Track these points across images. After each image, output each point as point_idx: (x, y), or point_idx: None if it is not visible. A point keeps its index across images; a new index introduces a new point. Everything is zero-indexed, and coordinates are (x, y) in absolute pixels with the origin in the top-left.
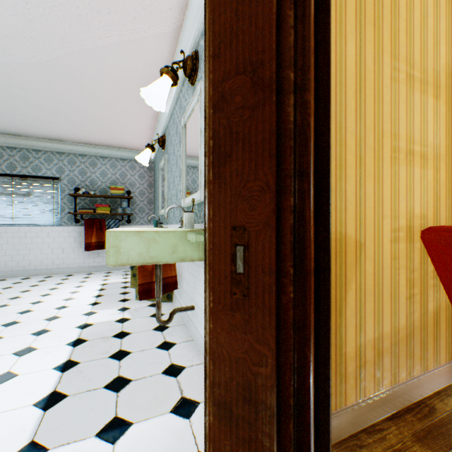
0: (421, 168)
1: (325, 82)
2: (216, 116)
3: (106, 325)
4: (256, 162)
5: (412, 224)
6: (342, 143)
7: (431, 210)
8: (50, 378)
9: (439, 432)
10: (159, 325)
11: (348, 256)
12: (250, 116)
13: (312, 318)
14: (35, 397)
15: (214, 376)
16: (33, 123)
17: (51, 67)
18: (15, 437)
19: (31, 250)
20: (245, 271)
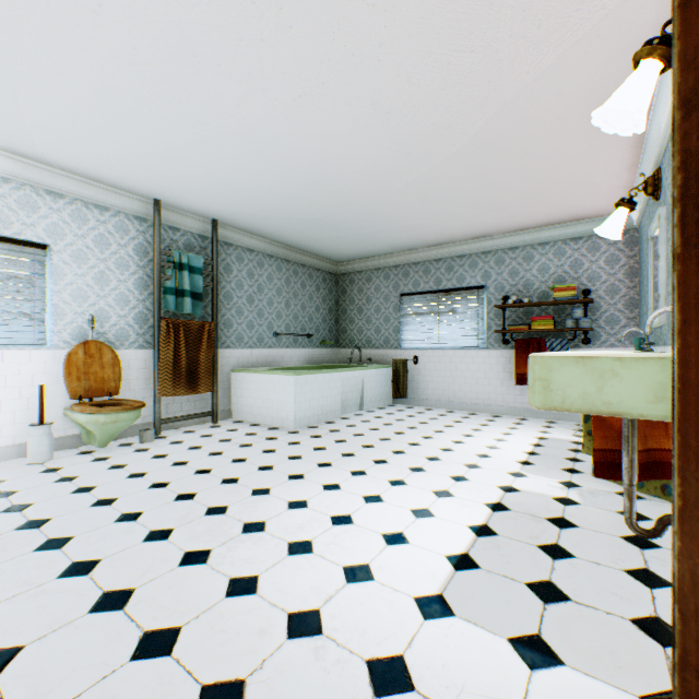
0: None
1: None
2: (689, 122)
3: (536, 499)
4: None
5: None
6: None
7: None
8: (462, 535)
9: None
10: (634, 535)
11: None
12: None
13: None
14: (447, 548)
15: (683, 647)
16: (455, 225)
17: (469, 149)
18: (426, 579)
19: (454, 378)
20: None
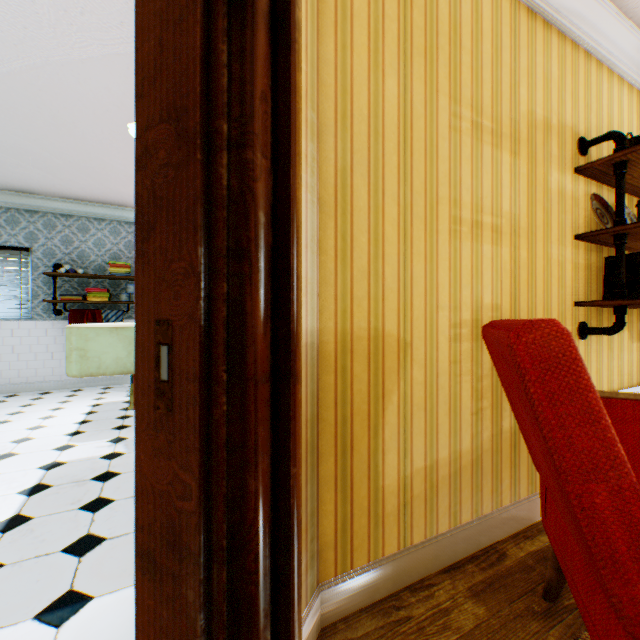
0: (494, 245)
1: (286, 137)
2: (140, 175)
3: (85, 464)
4: (181, 236)
5: (480, 317)
6: (378, 210)
7: (508, 299)
8: None
9: (502, 584)
10: None
11: (388, 359)
12: (175, 178)
13: (263, 437)
14: None
15: (138, 517)
16: None
17: (2, 85)
18: None
19: None
20: (170, 378)
